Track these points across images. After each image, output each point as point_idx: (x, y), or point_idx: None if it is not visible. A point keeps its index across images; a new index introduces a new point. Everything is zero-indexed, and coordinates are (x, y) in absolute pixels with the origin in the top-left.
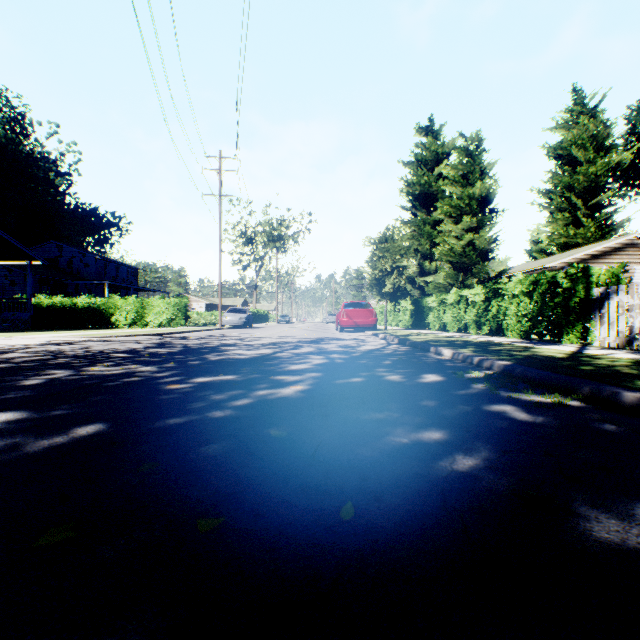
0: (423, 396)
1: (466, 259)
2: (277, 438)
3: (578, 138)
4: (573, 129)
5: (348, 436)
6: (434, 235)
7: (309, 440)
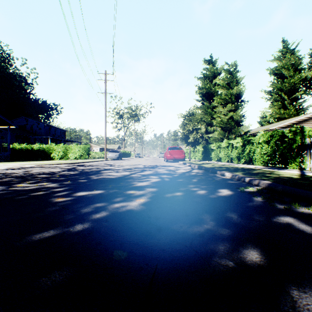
0: (226, 208)
1: (229, 125)
2: (117, 261)
3: (285, 65)
4: (282, 60)
5: (180, 257)
6: (212, 113)
7: (145, 264)
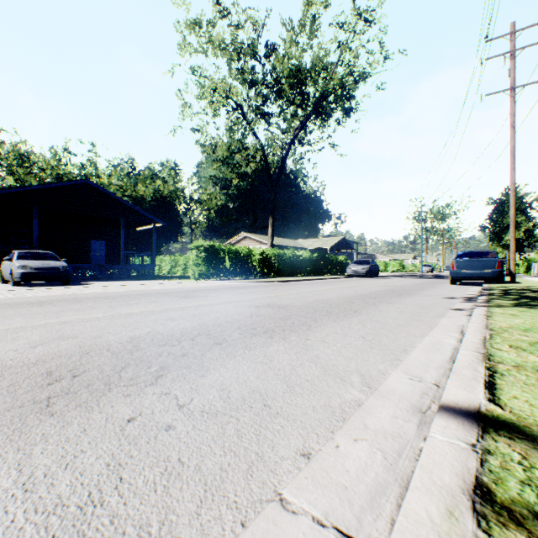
0: None
1: None
2: None
3: None
4: None
5: None
6: None
7: None
